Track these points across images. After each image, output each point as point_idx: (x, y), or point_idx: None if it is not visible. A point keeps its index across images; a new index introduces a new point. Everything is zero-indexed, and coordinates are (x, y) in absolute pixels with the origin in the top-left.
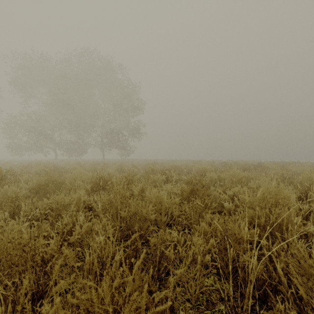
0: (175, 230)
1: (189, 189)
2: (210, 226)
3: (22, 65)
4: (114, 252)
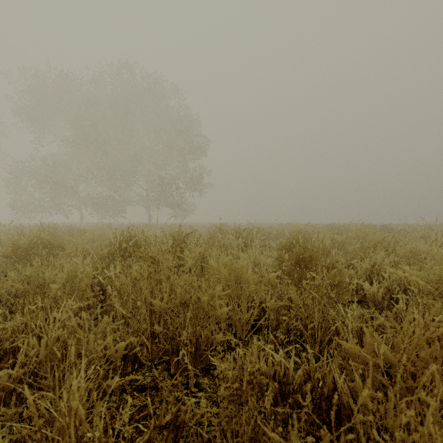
0: (272, 343)
1: (294, 256)
2: (359, 337)
3: (33, 86)
4: (94, 441)
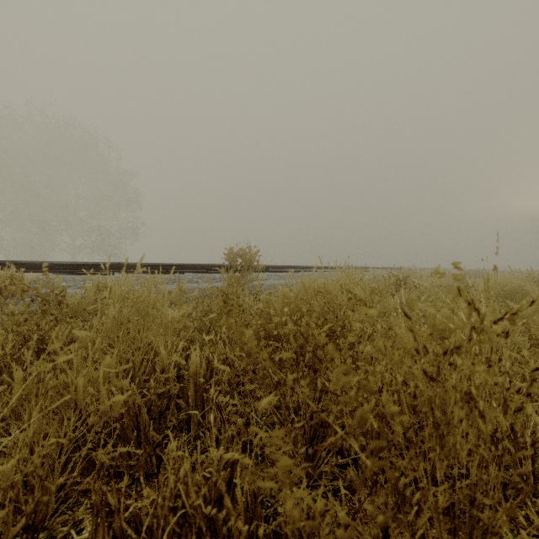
0: None
1: None
2: None
3: None
4: None
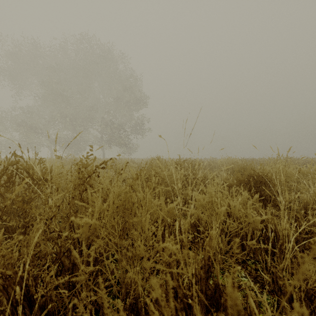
0: None
1: None
2: None
3: (12, 52)
4: None
